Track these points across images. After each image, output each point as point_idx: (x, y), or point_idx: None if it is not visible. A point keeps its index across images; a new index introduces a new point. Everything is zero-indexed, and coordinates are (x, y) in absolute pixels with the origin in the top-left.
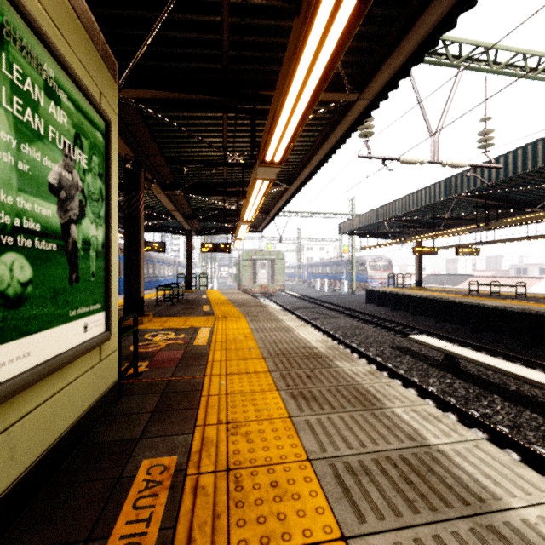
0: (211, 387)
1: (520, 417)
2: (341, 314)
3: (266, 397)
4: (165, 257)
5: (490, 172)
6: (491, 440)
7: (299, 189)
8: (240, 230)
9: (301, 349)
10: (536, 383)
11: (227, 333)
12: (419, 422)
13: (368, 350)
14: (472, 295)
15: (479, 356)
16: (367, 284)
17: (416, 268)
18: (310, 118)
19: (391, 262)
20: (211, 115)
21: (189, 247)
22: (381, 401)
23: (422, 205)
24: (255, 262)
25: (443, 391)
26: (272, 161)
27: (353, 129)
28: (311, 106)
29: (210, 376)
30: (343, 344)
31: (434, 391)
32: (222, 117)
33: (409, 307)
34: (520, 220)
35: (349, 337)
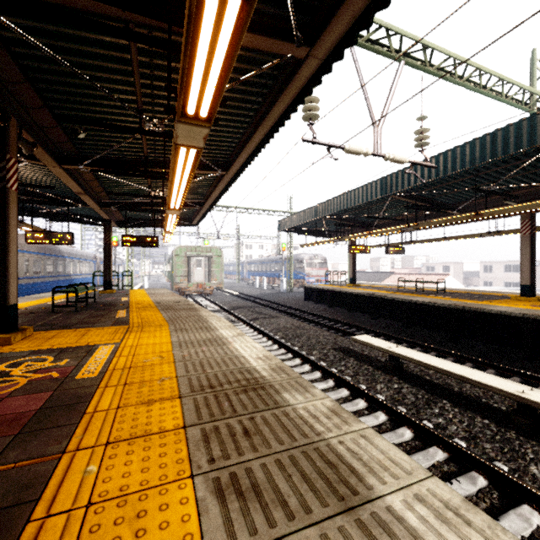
0: (63, 487)
1: (474, 426)
2: (281, 313)
3: (167, 501)
4: (82, 252)
5: (423, 172)
6: (452, 459)
7: (237, 176)
8: (168, 220)
9: (237, 374)
10: (485, 386)
11: (137, 352)
12: (439, 534)
13: (311, 353)
14: (400, 291)
15: (424, 357)
16: (304, 282)
17: (351, 266)
18: (249, 77)
19: (326, 260)
20: (115, 54)
21: (108, 240)
22: (363, 479)
23: (360, 203)
24: (191, 259)
25: (392, 398)
26: (197, 116)
27: (300, 101)
28: (250, 0)
29: (74, 453)
30: (285, 348)
31: (383, 399)
32: (130, 58)
33: (345, 304)
34: (446, 221)
35: (291, 339)
